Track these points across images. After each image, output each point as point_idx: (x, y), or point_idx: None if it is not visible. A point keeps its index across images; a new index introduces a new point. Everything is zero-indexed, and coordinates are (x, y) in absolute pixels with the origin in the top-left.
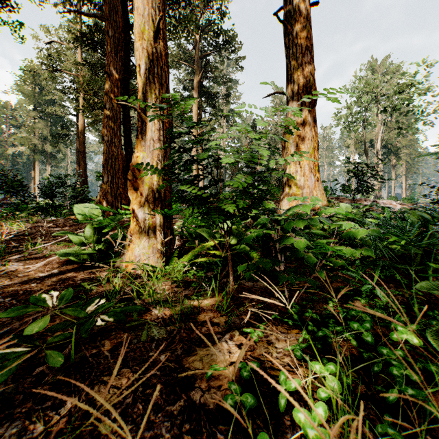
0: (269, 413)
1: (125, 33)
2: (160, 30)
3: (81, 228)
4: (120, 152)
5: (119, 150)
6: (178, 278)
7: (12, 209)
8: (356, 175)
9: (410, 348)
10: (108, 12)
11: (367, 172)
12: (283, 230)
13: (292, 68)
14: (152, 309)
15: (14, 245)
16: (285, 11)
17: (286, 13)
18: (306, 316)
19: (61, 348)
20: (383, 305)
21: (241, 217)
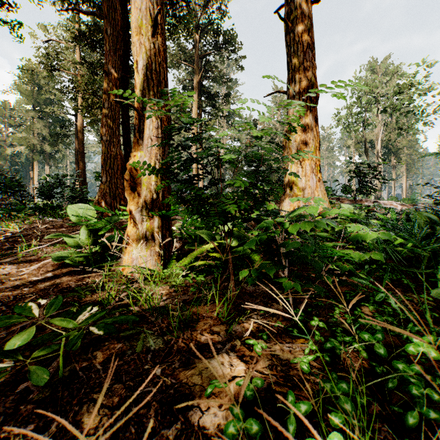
0: (275, 437)
1: (124, 31)
2: (158, 25)
3: (78, 229)
4: (119, 152)
5: (118, 150)
6: (176, 283)
7: (9, 210)
8: (357, 175)
9: (426, 361)
10: (106, 10)
11: (369, 172)
12: (287, 232)
13: (293, 66)
14: (149, 316)
15: (9, 247)
16: (286, 9)
17: (287, 11)
18: (312, 325)
19: (49, 361)
20: (392, 312)
21: (242, 219)
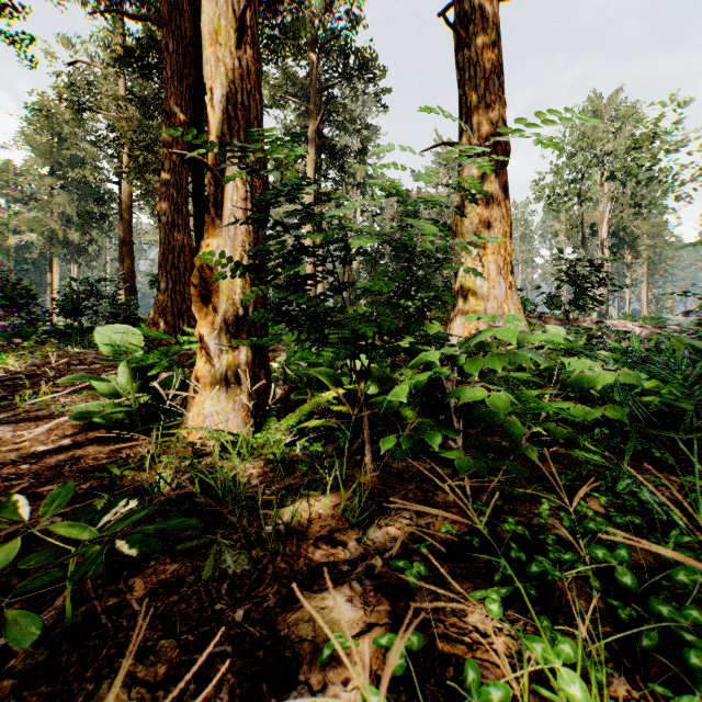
0: None
1: (196, 47)
2: (246, 28)
3: None
4: (187, 242)
5: (186, 238)
6: (275, 456)
7: (10, 335)
8: (572, 279)
9: None
10: (167, 13)
11: (590, 274)
12: (462, 373)
13: (469, 103)
14: (227, 515)
15: (4, 396)
16: (457, 9)
17: (458, 13)
18: (505, 530)
19: (51, 595)
20: (638, 506)
21: (386, 351)
